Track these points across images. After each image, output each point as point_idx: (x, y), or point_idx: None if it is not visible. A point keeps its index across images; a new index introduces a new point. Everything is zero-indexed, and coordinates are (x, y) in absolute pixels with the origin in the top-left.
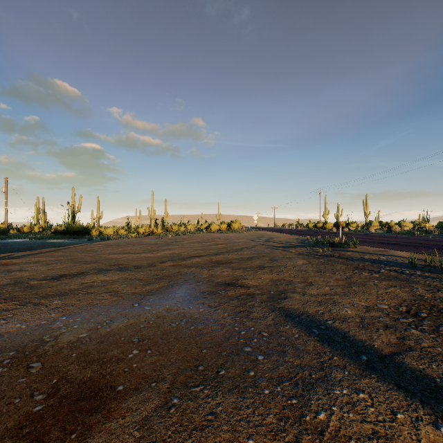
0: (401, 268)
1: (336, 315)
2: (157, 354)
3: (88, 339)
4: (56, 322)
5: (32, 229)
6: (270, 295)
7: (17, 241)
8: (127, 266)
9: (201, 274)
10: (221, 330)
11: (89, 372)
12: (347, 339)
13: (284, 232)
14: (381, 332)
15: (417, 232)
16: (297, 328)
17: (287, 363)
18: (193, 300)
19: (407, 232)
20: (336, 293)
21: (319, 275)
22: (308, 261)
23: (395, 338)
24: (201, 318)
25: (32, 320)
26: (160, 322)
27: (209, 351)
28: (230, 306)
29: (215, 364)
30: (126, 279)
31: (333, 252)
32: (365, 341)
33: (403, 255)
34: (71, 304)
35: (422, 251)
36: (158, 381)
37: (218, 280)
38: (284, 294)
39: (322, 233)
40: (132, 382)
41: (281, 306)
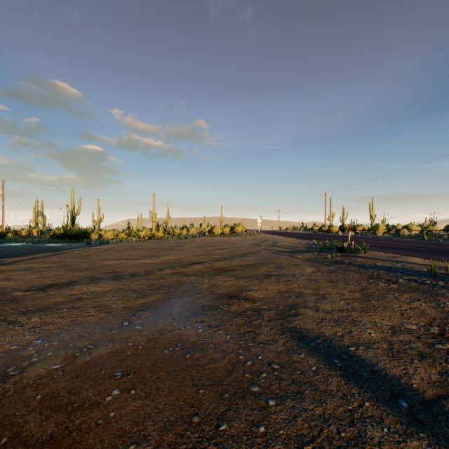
0: (421, 277)
1: (358, 338)
2: (142, 396)
3: (61, 372)
4: (28, 348)
5: (30, 232)
6: (279, 311)
7: (13, 245)
8: (123, 274)
9: (202, 284)
10: (222, 359)
11: (52, 425)
12: (377, 374)
13: (288, 236)
14: (416, 364)
15: (427, 236)
16: (314, 357)
17: (306, 411)
18: (191, 317)
19: (416, 236)
20: (354, 309)
21: (331, 286)
22: (317, 269)
23: (436, 374)
24: (200, 341)
25: (1, 345)
26: (150, 348)
27: (207, 392)
28: (233, 325)
29: (214, 413)
30: (118, 291)
31: (342, 258)
32: (399, 378)
33: (419, 262)
34: (51, 322)
35: (438, 257)
36: (139, 441)
37: (220, 291)
38: (294, 310)
39: (328, 237)
40: (105, 443)
41: (292, 326)
